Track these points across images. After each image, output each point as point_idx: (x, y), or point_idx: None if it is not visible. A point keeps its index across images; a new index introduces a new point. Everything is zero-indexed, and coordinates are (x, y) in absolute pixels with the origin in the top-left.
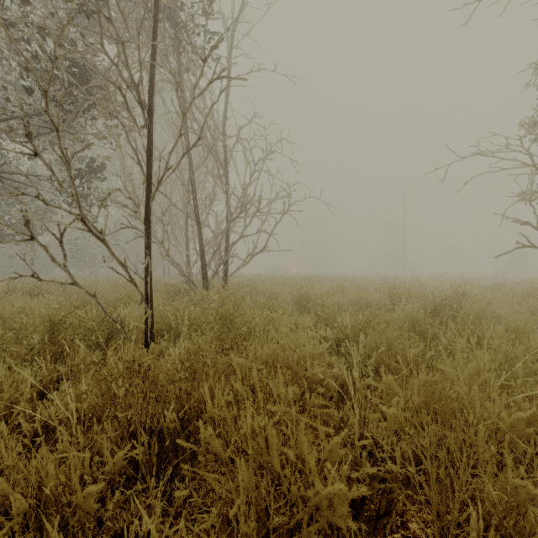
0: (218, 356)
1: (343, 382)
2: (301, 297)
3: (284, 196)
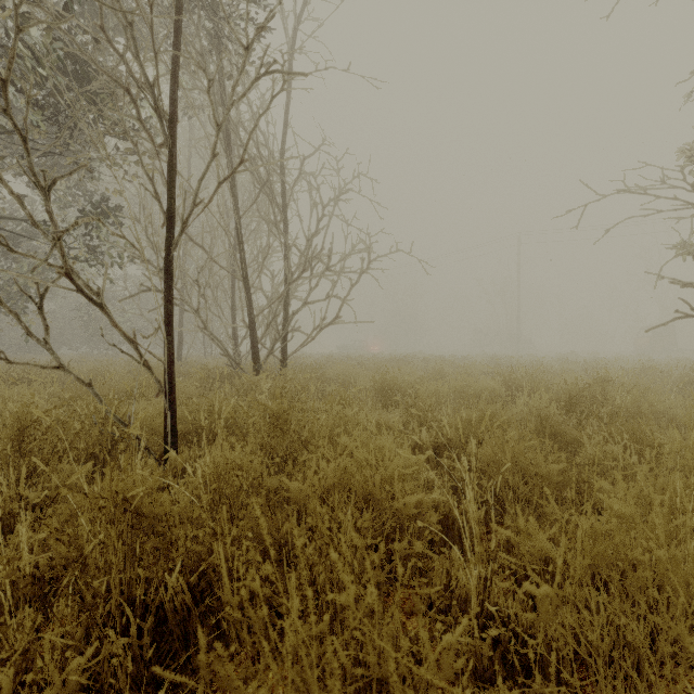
0: (265, 475)
1: (447, 513)
2: (385, 384)
3: (363, 249)
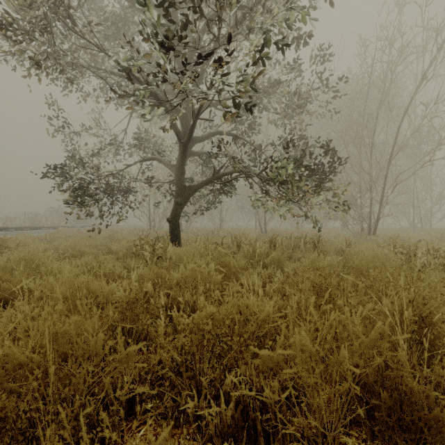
0: None
1: None
2: None
3: None
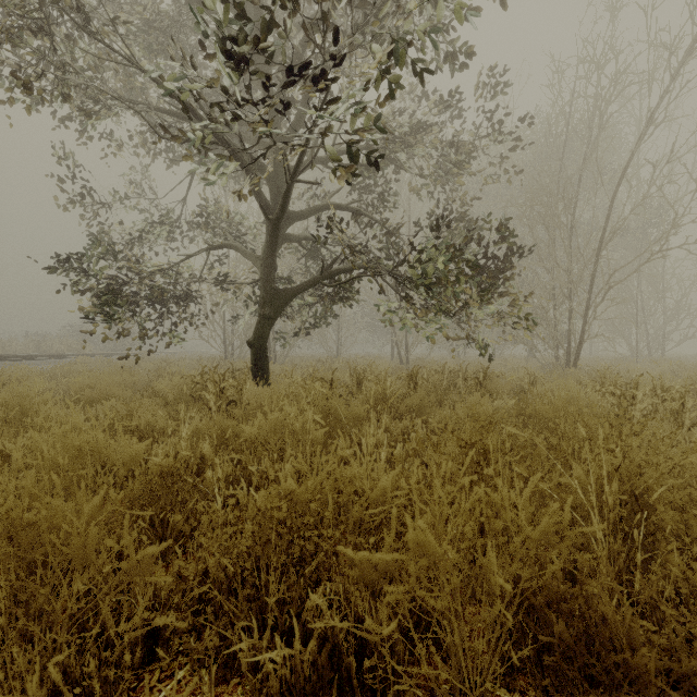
0: None
1: None
2: None
3: None
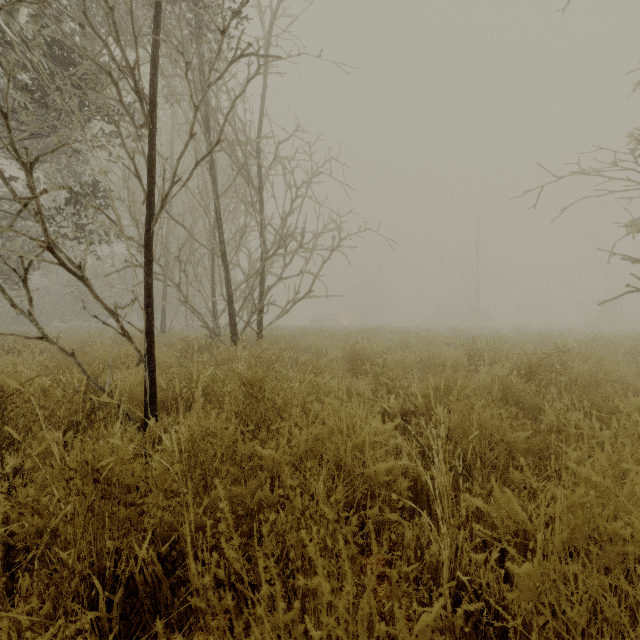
0: (239, 441)
1: (416, 478)
2: (355, 354)
3: (333, 228)
